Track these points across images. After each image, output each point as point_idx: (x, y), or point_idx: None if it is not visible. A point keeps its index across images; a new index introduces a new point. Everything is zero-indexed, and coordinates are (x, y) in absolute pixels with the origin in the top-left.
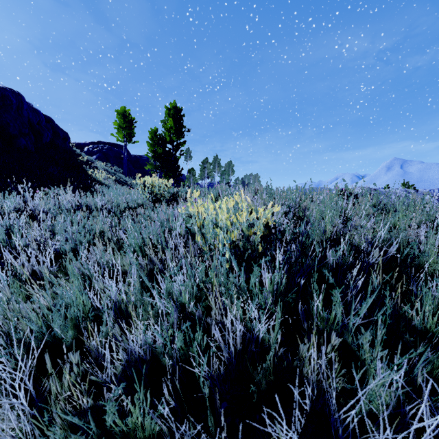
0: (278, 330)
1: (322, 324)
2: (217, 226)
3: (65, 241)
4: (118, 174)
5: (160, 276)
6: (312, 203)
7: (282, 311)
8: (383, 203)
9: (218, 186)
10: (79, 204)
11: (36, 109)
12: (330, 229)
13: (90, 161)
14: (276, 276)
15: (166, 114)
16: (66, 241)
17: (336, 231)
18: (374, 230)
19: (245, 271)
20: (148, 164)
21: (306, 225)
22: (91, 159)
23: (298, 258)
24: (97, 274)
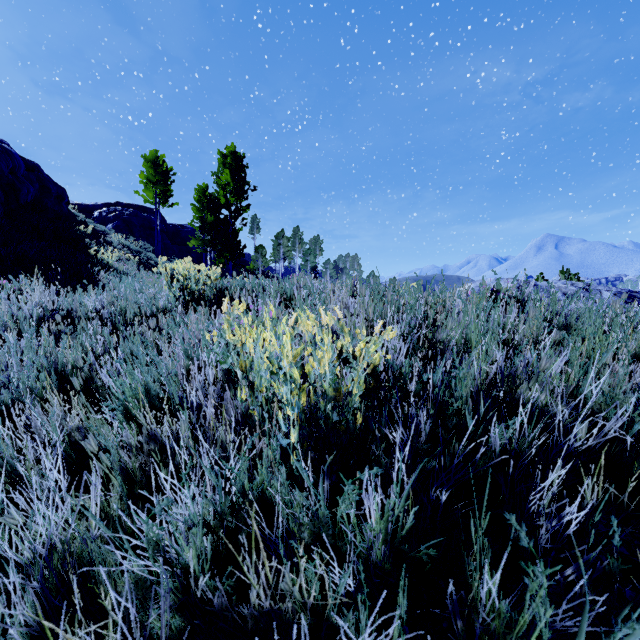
0: (398, 634)
1: (497, 625)
2: (279, 368)
3: (4, 386)
4: (146, 253)
5: (146, 493)
6: (451, 319)
7: (405, 571)
8: (558, 311)
9: (294, 278)
10: (54, 310)
11: (7, 149)
12: (484, 369)
13: (102, 233)
14: (393, 497)
15: (220, 163)
16: (6, 384)
17: (496, 374)
18: (565, 375)
19: (330, 468)
20: (193, 239)
21: (441, 356)
22: (103, 229)
23: (432, 432)
24: (4, 495)
